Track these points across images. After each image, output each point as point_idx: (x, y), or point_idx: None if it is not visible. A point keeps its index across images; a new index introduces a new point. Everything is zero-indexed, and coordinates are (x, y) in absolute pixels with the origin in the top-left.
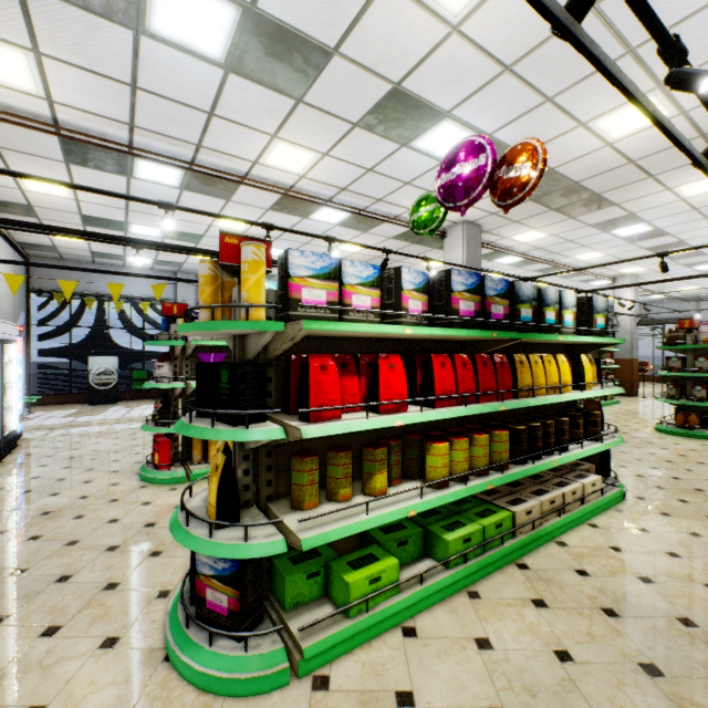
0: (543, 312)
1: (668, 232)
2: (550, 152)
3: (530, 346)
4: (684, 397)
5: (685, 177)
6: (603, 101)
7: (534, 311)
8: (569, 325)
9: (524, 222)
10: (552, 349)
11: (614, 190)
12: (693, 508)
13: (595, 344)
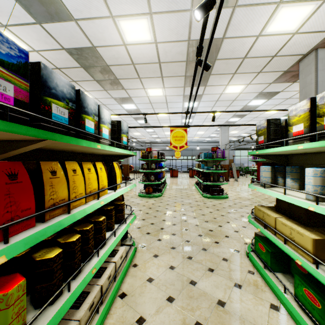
0: (83, 118)
1: (141, 112)
2: (93, 30)
3: (75, 155)
4: (148, 180)
5: (150, 84)
6: (124, 3)
7: (72, 114)
8: (106, 138)
9: (80, 84)
10: (94, 158)
11: (125, 80)
12: (164, 244)
13: (121, 155)
